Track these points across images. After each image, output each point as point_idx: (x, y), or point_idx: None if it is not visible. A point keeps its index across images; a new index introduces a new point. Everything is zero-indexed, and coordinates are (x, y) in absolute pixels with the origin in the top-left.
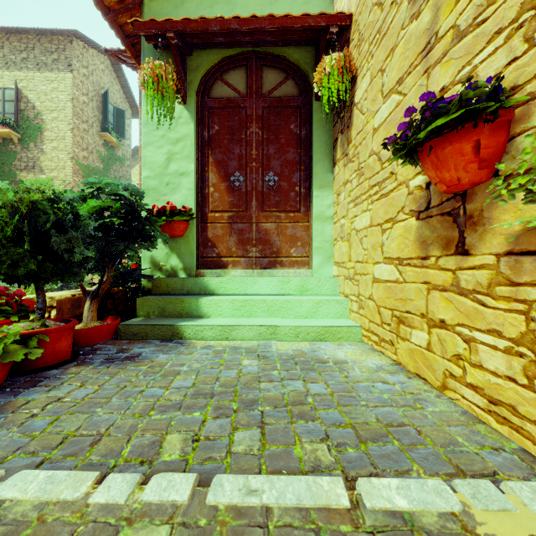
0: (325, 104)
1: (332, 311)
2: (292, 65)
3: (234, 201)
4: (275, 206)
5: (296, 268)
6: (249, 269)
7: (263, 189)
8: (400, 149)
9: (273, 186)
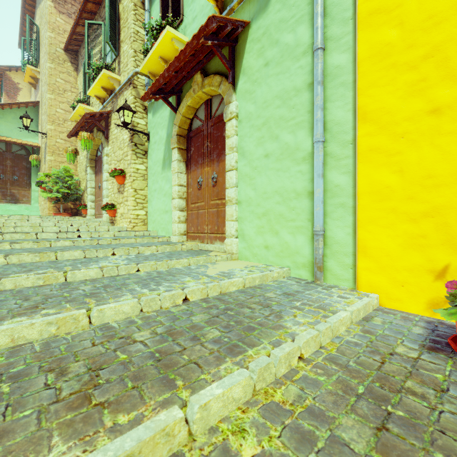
0: (32, 165)
1: (35, 213)
2: (24, 146)
3: (1, 182)
4: (17, 185)
5: (25, 204)
6: (7, 203)
7: (12, 180)
8: (37, 185)
9: (17, 180)
